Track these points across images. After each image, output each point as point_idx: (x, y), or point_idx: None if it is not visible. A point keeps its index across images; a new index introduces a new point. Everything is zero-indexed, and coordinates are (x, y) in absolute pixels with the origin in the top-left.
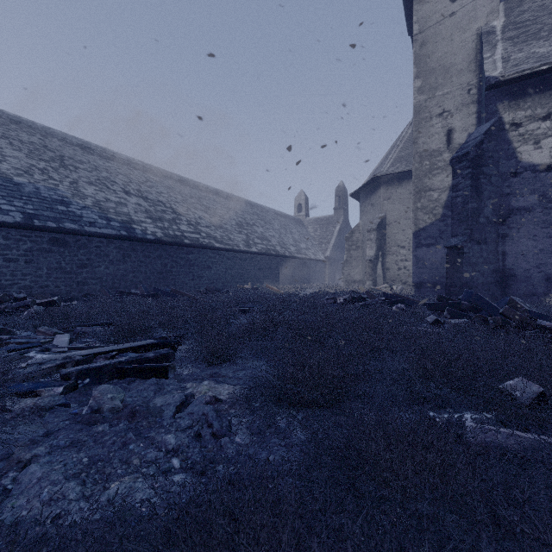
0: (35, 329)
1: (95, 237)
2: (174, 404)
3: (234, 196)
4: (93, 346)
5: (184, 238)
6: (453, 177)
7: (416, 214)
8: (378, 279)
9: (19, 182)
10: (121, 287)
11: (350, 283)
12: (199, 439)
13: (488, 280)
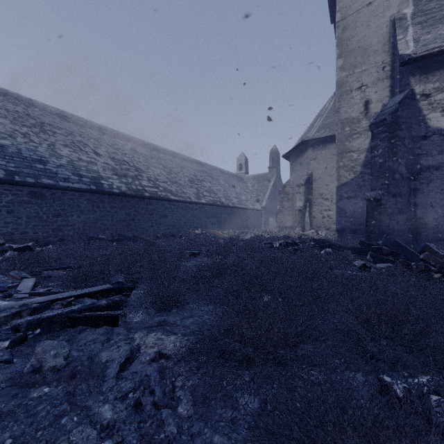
0: (8, 272)
1: (68, 191)
2: (119, 360)
3: (187, 157)
4: (53, 291)
5: (144, 191)
6: (372, 140)
7: (338, 171)
8: (306, 225)
9: (3, 144)
10: (90, 233)
11: (282, 228)
12: (139, 410)
13: (402, 228)
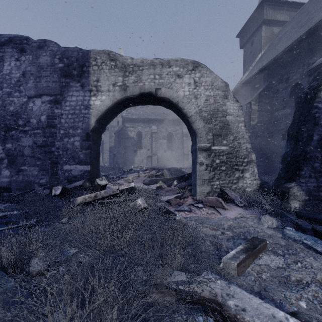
0: None
1: None
2: None
3: None
4: None
5: None
6: (115, 137)
7: (110, 143)
8: (100, 162)
9: None
10: None
11: None
12: None
13: (122, 162)
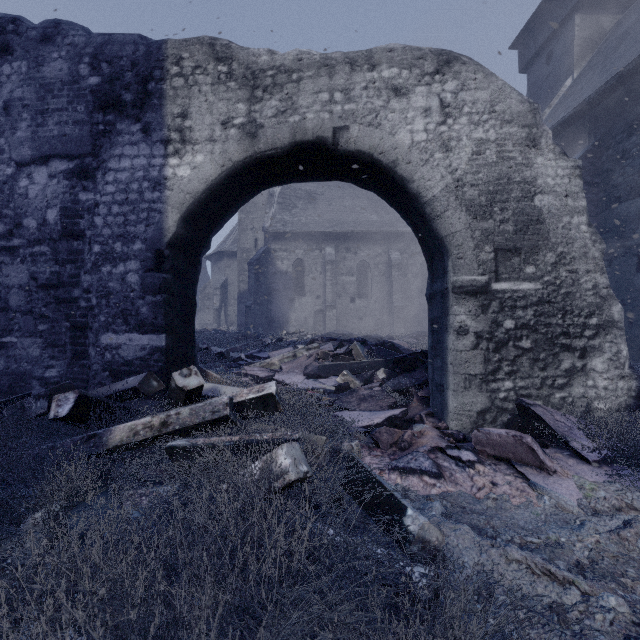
0: None
1: None
2: None
3: None
4: None
5: None
6: (249, 272)
7: (239, 284)
8: (222, 322)
9: None
10: None
11: (204, 325)
12: None
13: (263, 322)
